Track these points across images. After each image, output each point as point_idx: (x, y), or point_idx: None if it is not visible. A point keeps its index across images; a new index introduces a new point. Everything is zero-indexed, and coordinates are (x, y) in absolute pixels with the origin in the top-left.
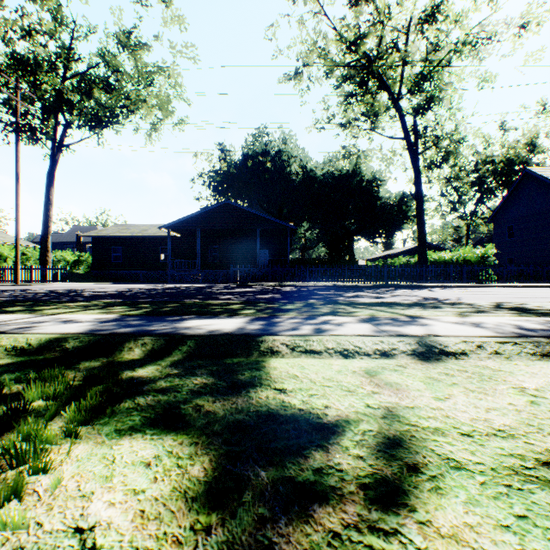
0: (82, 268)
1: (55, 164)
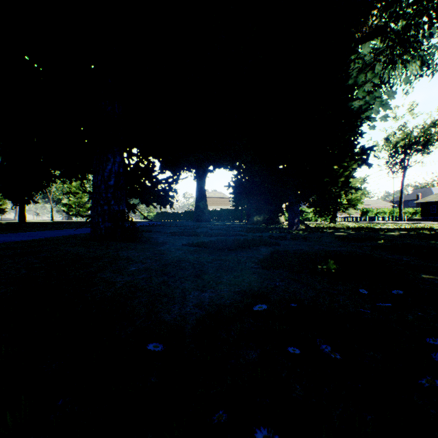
0: (416, 215)
1: (403, 177)
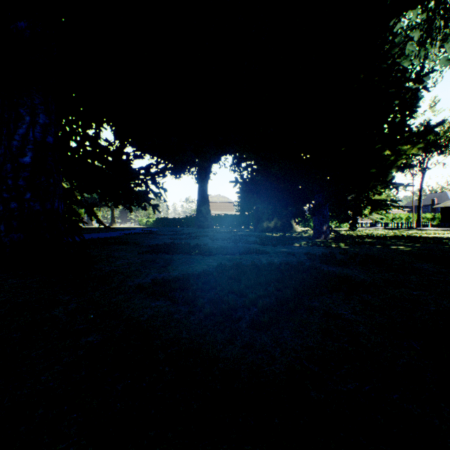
0: (434, 221)
1: (422, 180)
